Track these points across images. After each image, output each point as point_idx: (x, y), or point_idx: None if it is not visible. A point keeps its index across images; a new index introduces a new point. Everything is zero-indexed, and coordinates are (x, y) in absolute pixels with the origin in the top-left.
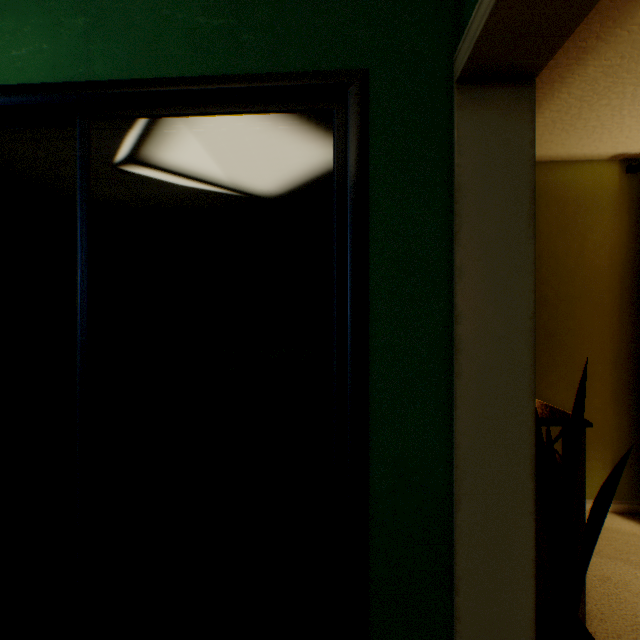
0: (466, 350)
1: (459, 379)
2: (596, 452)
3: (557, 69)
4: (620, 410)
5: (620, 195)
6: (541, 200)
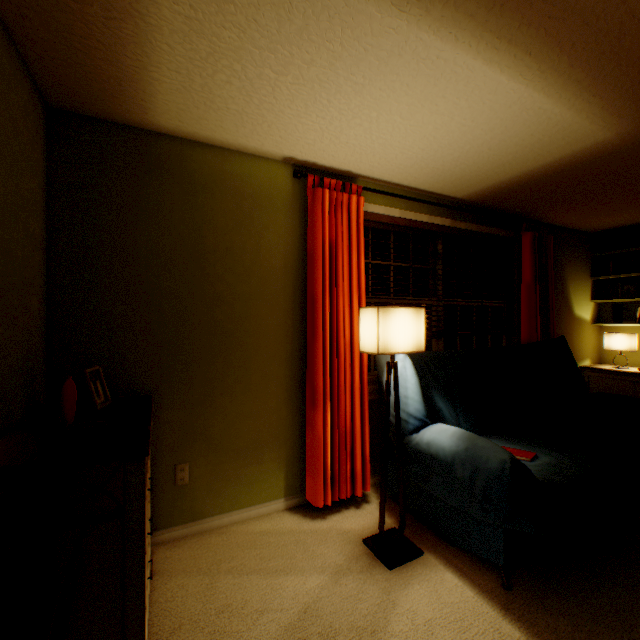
0: None
1: None
2: (273, 453)
3: None
4: (294, 407)
5: (294, 199)
6: (217, 189)
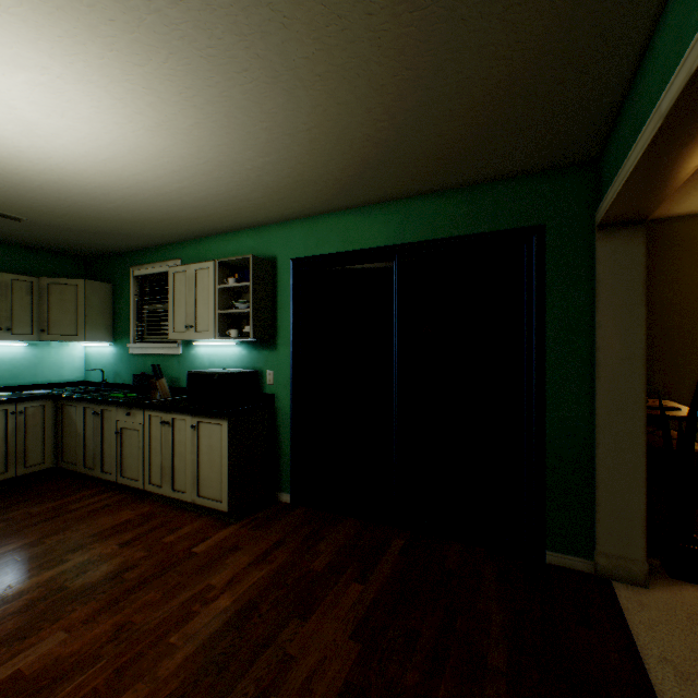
0: (602, 365)
1: (597, 380)
2: None
3: (697, 175)
4: None
5: None
6: None
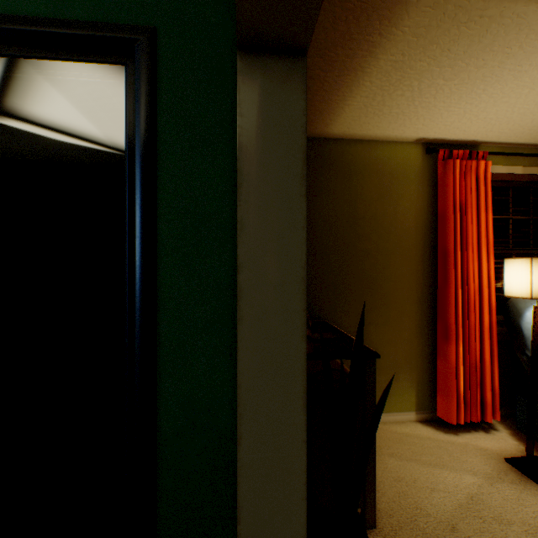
0: (247, 297)
1: (241, 324)
2: (406, 374)
3: (356, 59)
4: (423, 340)
5: (423, 171)
6: (365, 171)
